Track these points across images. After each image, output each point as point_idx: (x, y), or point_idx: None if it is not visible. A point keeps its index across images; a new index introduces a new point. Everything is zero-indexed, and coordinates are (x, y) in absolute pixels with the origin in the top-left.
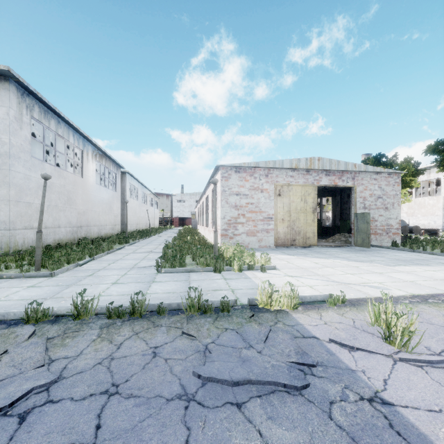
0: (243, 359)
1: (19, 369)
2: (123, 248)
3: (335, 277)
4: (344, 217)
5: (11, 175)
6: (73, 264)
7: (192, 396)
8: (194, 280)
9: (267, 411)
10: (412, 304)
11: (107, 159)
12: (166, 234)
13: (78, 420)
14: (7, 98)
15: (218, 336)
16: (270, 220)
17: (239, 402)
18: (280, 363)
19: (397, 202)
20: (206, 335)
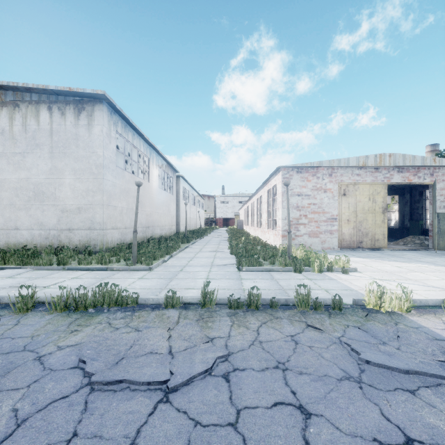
0: (385, 353)
1: (191, 342)
2: (188, 247)
3: (432, 283)
4: (415, 217)
5: (104, 183)
6: (161, 260)
7: (359, 379)
8: (279, 279)
9: (444, 400)
10: None
11: (166, 164)
12: (216, 234)
13: (272, 386)
14: (101, 118)
15: (343, 331)
16: (334, 221)
17: (410, 389)
18: (428, 360)
19: None
20: (332, 329)
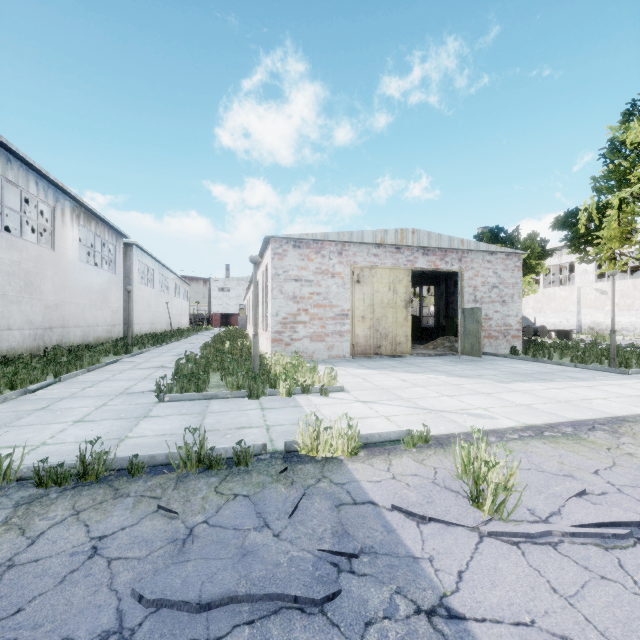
0: (245, 549)
1: None
2: (119, 362)
3: (425, 402)
4: (450, 314)
5: None
6: (16, 391)
7: (130, 633)
8: (213, 412)
9: None
10: (522, 441)
11: (100, 222)
12: (196, 338)
13: None
14: None
15: (218, 509)
16: (344, 318)
17: (211, 638)
18: (305, 553)
19: (518, 294)
20: (198, 509)
